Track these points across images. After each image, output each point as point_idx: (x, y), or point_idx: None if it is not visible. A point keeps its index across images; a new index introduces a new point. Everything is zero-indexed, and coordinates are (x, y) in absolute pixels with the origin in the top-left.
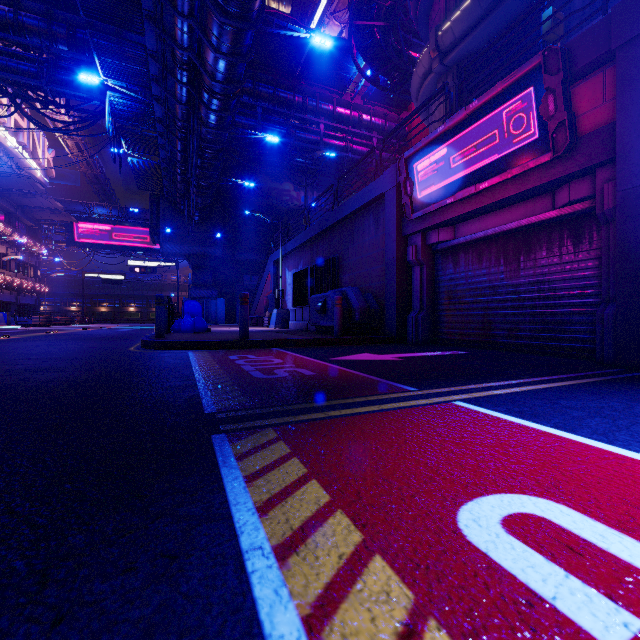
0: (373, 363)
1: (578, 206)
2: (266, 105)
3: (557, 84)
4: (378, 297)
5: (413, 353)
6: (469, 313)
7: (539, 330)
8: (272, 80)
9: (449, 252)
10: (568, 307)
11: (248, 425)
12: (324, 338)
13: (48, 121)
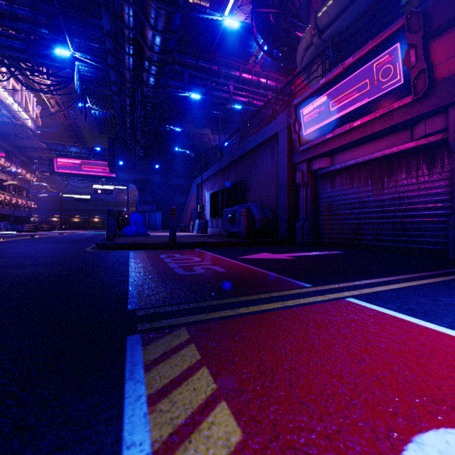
0: (272, 261)
1: (432, 138)
2: (191, 72)
3: (418, 40)
4: (273, 210)
5: (302, 253)
6: (343, 222)
7: (399, 235)
8: (195, 54)
9: (328, 176)
10: (423, 217)
11: (164, 324)
12: (233, 241)
13: (36, 86)
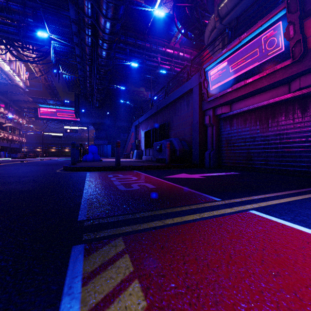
0: (189, 180)
1: (305, 90)
2: (131, 48)
3: (296, 18)
4: (189, 143)
5: (210, 173)
6: (239, 151)
7: (280, 161)
8: (134, 35)
9: (227, 119)
10: (298, 148)
11: (104, 234)
12: (160, 165)
13: (25, 58)
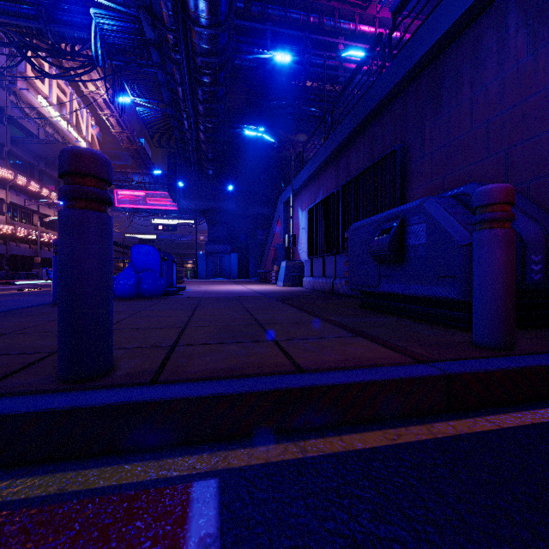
0: None
1: None
2: (276, 28)
3: None
4: None
5: None
6: None
7: None
8: None
9: None
10: None
11: None
12: (471, 371)
13: (92, 101)
